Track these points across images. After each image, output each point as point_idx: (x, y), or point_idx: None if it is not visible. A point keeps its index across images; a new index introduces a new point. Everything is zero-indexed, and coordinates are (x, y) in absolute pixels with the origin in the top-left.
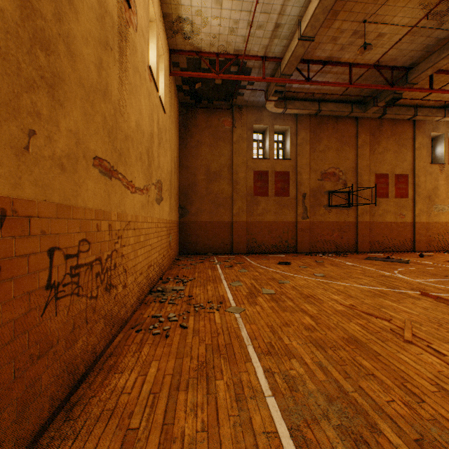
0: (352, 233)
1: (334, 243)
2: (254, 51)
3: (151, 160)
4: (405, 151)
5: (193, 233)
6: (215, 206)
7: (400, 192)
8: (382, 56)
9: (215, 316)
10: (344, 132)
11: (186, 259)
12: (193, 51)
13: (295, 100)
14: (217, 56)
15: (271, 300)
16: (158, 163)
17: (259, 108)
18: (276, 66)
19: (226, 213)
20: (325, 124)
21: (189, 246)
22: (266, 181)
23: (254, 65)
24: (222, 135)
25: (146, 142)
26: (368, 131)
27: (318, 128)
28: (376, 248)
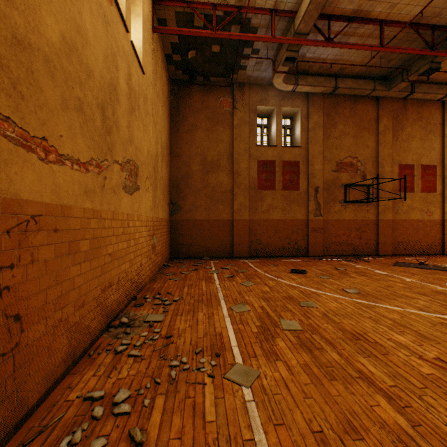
0: (372, 234)
1: (351, 245)
2: (261, 1)
3: (112, 125)
4: (432, 138)
5: (187, 233)
6: (212, 202)
7: (428, 186)
8: (428, 4)
9: (206, 394)
10: (362, 115)
11: (177, 266)
12: (184, 1)
13: (307, 75)
14: (213, 8)
15: (300, 347)
16: (128, 136)
17: (264, 86)
18: (287, 25)
19: (225, 210)
20: (340, 106)
21: (182, 249)
22: (273, 172)
23: (260, 23)
24: (221, 118)
25: (96, 89)
26: (391, 114)
27: (332, 111)
28: (399, 251)
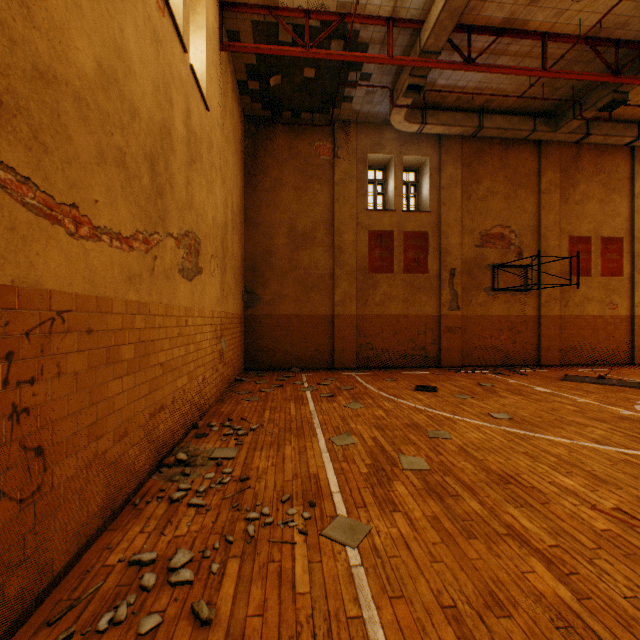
0: (531, 335)
1: (501, 351)
2: (373, 6)
3: (165, 183)
4: (617, 199)
5: (268, 334)
6: (304, 289)
7: (610, 267)
8: (610, 11)
9: (296, 557)
10: (517, 167)
11: (254, 381)
12: (264, 6)
13: (439, 110)
14: (306, 16)
15: (427, 493)
16: (187, 198)
17: (378, 126)
18: (411, 39)
19: (322, 301)
20: (486, 154)
21: (261, 356)
22: (390, 247)
23: (372, 38)
24: (316, 171)
25: (144, 134)
26: (558, 166)
27: (475, 160)
28: (570, 359)
